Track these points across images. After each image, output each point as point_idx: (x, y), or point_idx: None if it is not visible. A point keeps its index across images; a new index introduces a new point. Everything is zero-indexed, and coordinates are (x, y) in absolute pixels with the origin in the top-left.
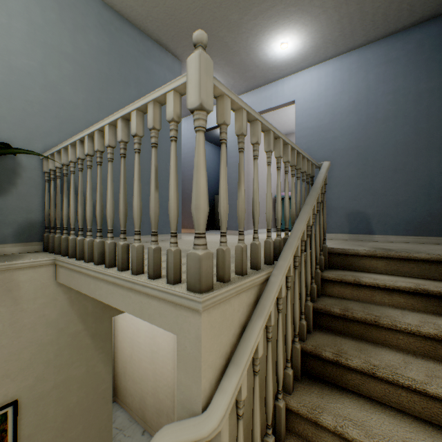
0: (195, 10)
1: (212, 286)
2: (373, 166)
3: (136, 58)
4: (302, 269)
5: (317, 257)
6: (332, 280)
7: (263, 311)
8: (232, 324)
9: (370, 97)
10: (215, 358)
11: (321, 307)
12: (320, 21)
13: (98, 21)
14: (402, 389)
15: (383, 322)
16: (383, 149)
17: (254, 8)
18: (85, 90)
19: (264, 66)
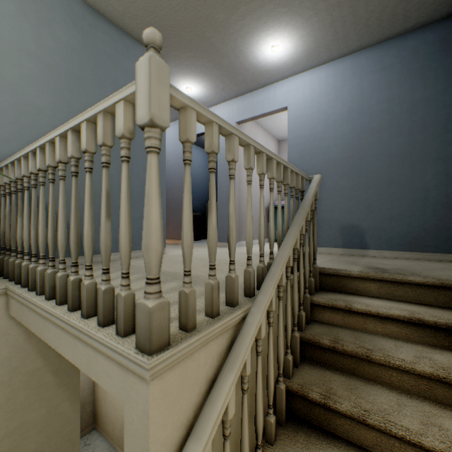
0: (178, 7)
1: (168, 342)
2: (368, 177)
3: (113, 58)
4: (288, 298)
5: (306, 280)
6: (322, 305)
7: (235, 362)
8: (196, 382)
9: (364, 105)
10: (170, 431)
11: (309, 338)
12: (312, 24)
13: (68, 15)
14: (395, 438)
15: (375, 357)
16: (377, 160)
17: (241, 7)
18: (51, 92)
19: (254, 70)
